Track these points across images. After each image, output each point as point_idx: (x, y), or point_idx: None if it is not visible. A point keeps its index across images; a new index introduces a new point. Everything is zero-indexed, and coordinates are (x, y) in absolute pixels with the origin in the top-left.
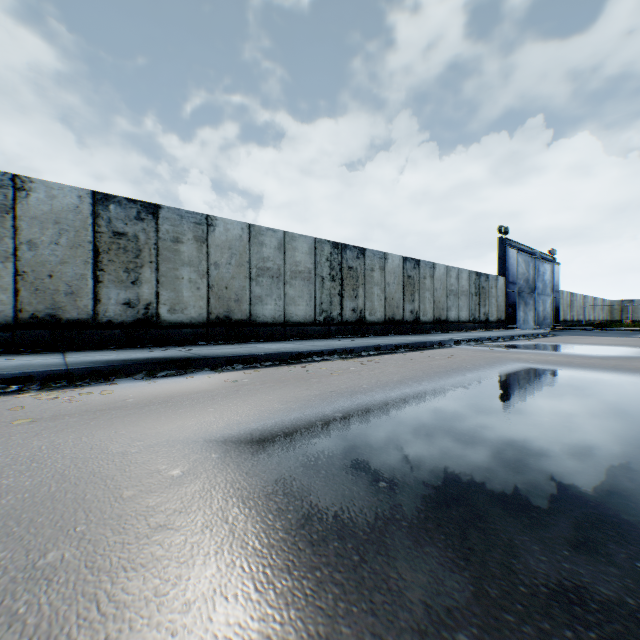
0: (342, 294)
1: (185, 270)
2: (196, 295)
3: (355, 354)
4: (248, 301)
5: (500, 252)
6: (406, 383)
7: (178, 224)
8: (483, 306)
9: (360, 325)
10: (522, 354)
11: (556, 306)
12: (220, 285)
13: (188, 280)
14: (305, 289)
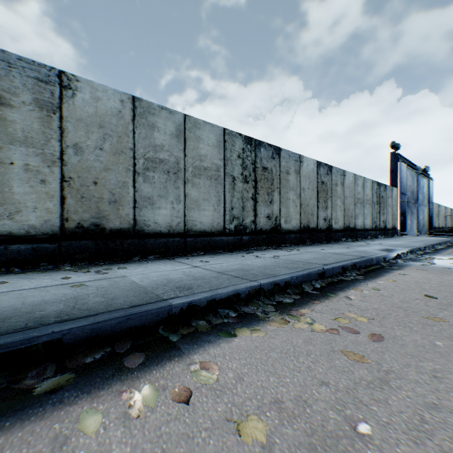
0: (256, 198)
1: (17, 151)
2: (40, 191)
3: (293, 290)
4: (131, 203)
5: (392, 165)
6: None
7: (2, 75)
8: (382, 214)
9: (275, 234)
10: None
11: (430, 215)
12: (84, 178)
13: (23, 167)
14: (212, 190)
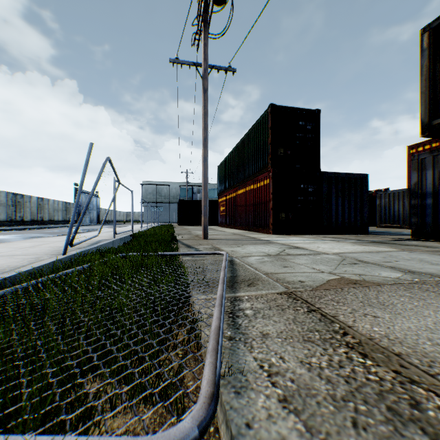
0: (17, 211)
1: None
2: None
3: (37, 229)
4: None
5: (75, 193)
6: (61, 230)
7: None
8: (69, 215)
9: (23, 222)
10: (80, 228)
11: (99, 214)
12: None
13: None
14: (5, 209)
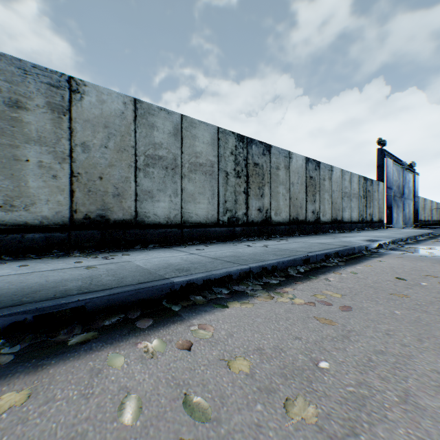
0: (247, 192)
1: (32, 149)
2: (51, 186)
3: (280, 273)
4: (133, 196)
5: (379, 161)
6: None
7: (19, 81)
8: (368, 208)
9: (266, 225)
10: None
11: (416, 208)
12: (91, 174)
13: (37, 164)
14: (207, 185)
